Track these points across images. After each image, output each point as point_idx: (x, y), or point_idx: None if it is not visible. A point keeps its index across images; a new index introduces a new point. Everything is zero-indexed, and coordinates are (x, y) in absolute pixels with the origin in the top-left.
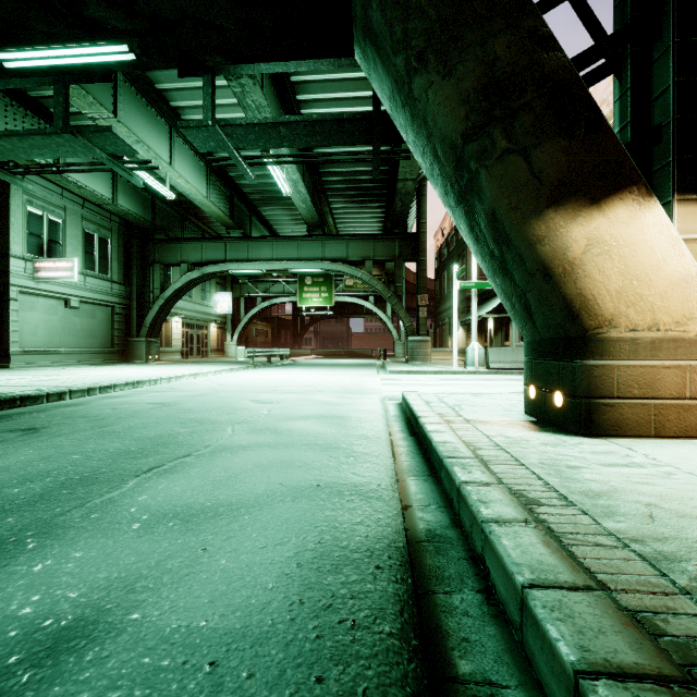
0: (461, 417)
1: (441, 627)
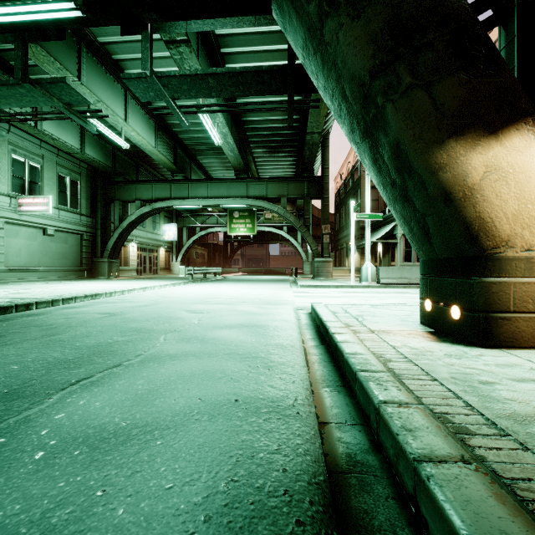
0: (365, 327)
1: None
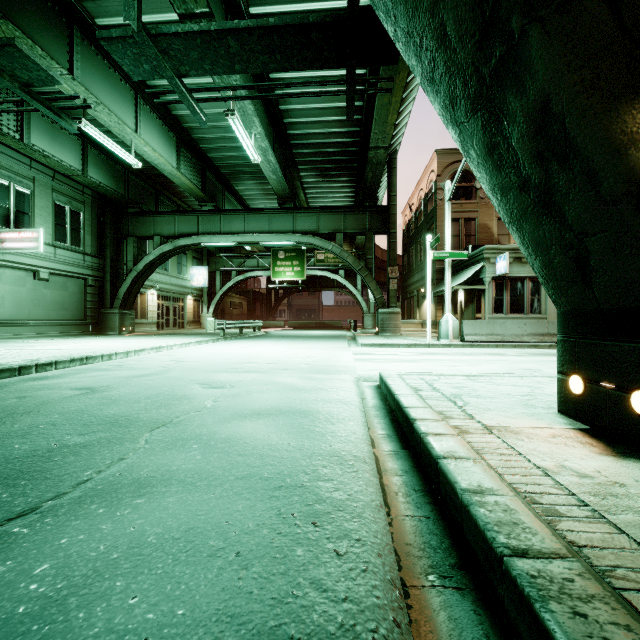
0: (474, 420)
1: None
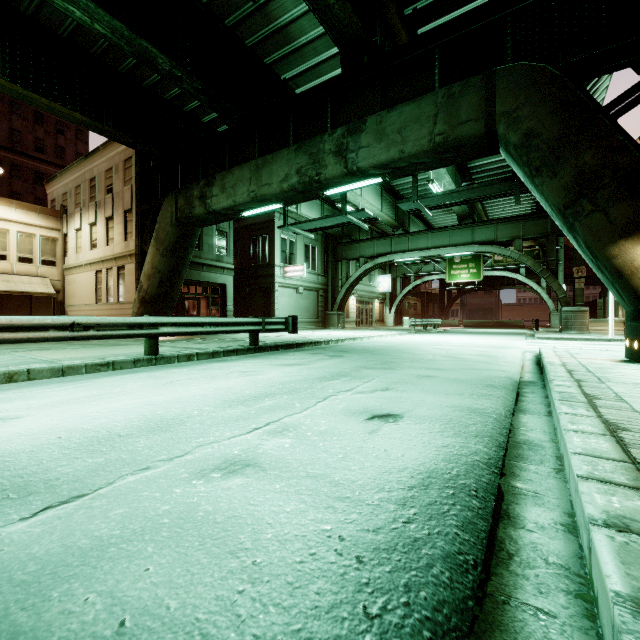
0: (571, 356)
1: (524, 388)
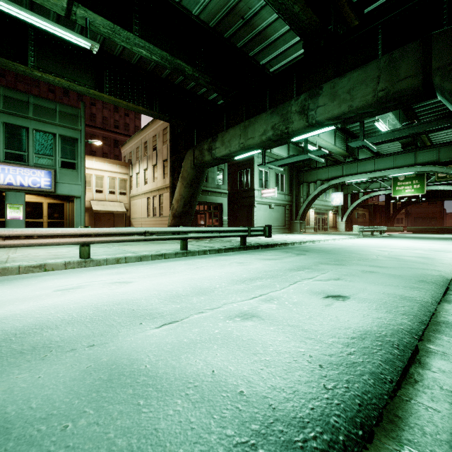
0: None
1: None
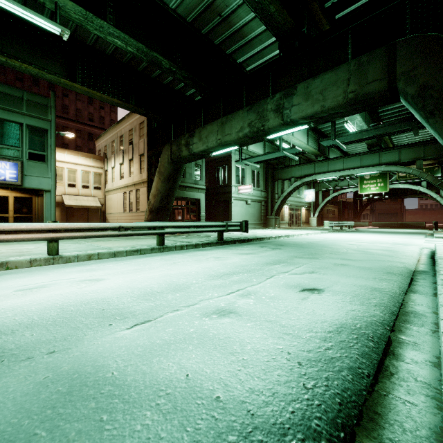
0: None
1: (417, 276)
